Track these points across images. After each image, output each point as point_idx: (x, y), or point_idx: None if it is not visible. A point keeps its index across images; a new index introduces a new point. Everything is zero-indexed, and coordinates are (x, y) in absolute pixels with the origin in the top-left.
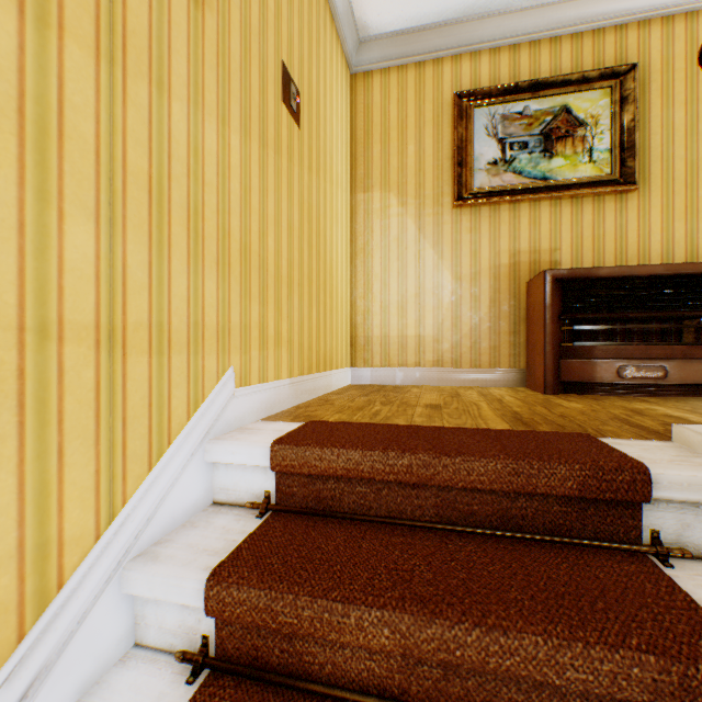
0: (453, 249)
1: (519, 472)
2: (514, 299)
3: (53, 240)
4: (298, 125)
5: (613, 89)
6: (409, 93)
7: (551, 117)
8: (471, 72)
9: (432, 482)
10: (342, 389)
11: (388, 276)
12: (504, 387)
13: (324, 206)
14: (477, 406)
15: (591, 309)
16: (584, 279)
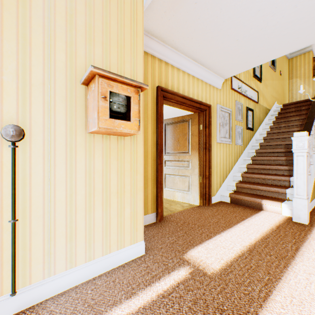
0: (312, 85)
1: (305, 100)
2: None
3: (271, 91)
4: (280, 76)
5: None
6: (301, 59)
7: None
8: None
9: (297, 103)
10: None
11: (296, 93)
12: None
13: (283, 84)
14: None
15: None
16: None
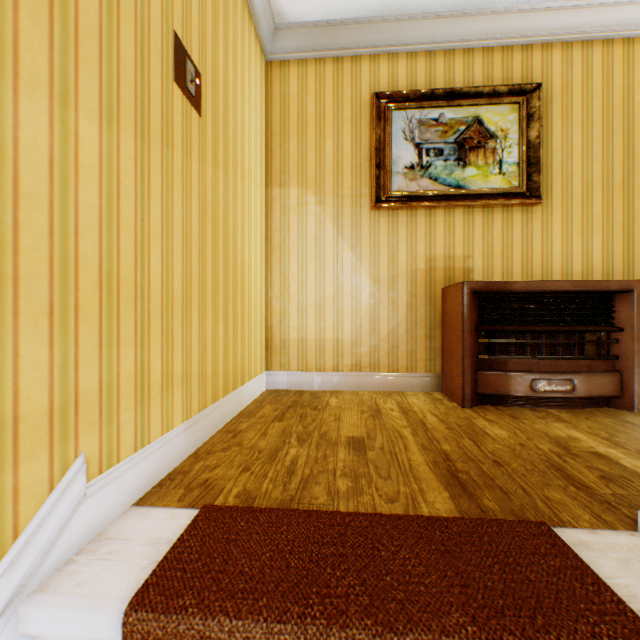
0: (371, 251)
1: None
2: (431, 304)
3: None
4: (199, 112)
5: (521, 105)
6: (327, 88)
7: (464, 127)
8: (389, 74)
9: None
10: (256, 404)
11: (306, 277)
12: (421, 392)
13: (234, 205)
14: (403, 441)
15: (505, 321)
16: (499, 292)
